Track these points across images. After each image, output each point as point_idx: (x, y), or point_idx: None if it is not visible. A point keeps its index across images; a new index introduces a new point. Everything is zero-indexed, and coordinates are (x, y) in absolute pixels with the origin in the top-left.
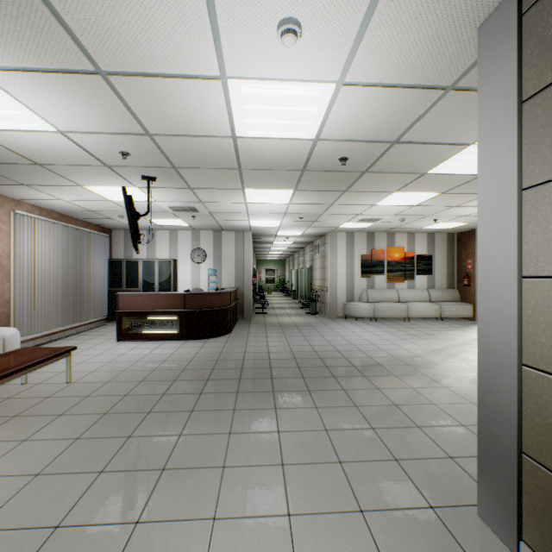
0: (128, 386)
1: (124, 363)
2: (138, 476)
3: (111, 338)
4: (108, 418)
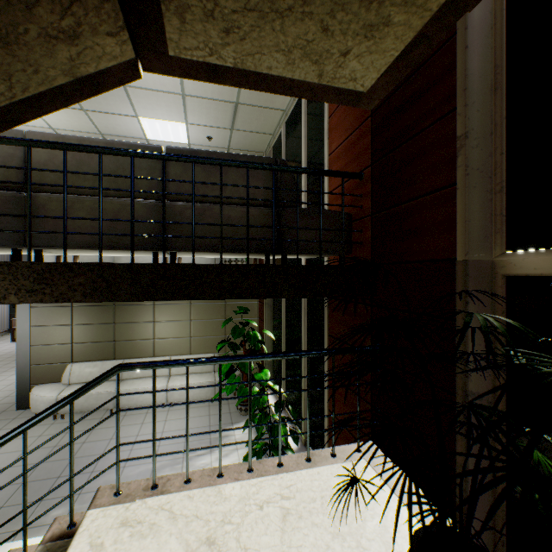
0: (12, 355)
1: (13, 350)
2: (8, 368)
3: (9, 341)
4: (2, 362)
